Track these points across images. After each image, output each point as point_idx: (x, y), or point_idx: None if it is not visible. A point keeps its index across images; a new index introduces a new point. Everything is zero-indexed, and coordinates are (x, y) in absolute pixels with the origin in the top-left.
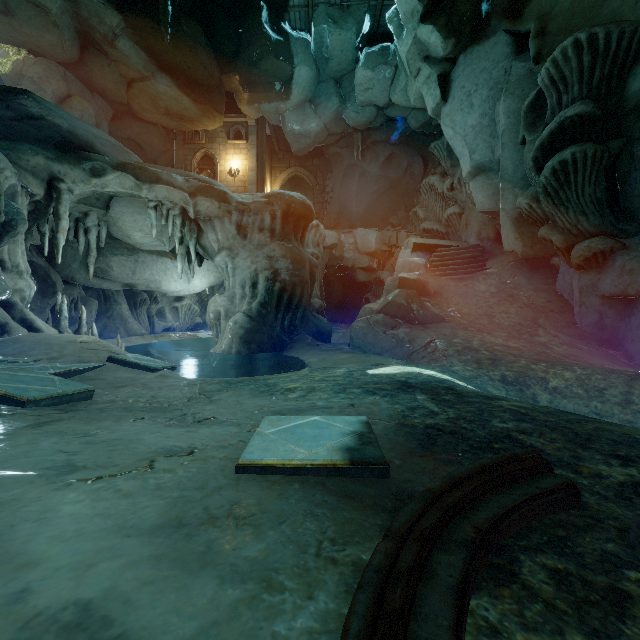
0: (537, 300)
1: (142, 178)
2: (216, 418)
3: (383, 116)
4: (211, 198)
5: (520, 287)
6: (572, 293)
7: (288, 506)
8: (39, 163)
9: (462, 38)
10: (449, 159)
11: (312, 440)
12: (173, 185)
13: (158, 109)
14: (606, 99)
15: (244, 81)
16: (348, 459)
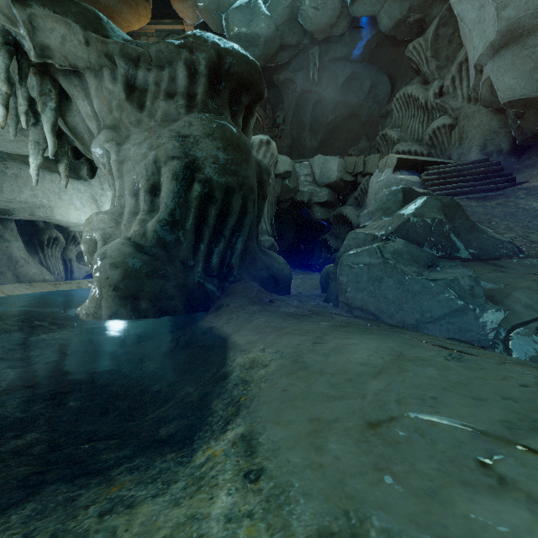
0: None
1: None
2: None
3: (347, 18)
4: (65, 16)
5: None
6: None
7: None
8: None
9: None
10: (434, 59)
11: None
12: None
13: None
14: None
15: None
16: None
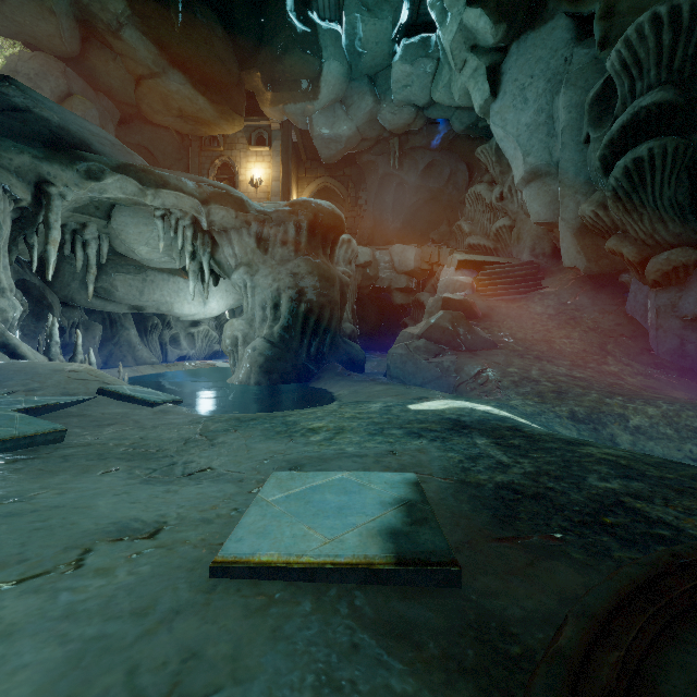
0: (604, 323)
1: (146, 182)
2: (213, 469)
3: (423, 118)
4: (227, 206)
5: (583, 308)
6: (646, 315)
7: (287, 662)
8: (24, 163)
9: (515, 23)
10: (498, 165)
11: (336, 515)
12: (182, 191)
13: (170, 110)
14: (690, 84)
15: (267, 79)
16: (392, 554)
